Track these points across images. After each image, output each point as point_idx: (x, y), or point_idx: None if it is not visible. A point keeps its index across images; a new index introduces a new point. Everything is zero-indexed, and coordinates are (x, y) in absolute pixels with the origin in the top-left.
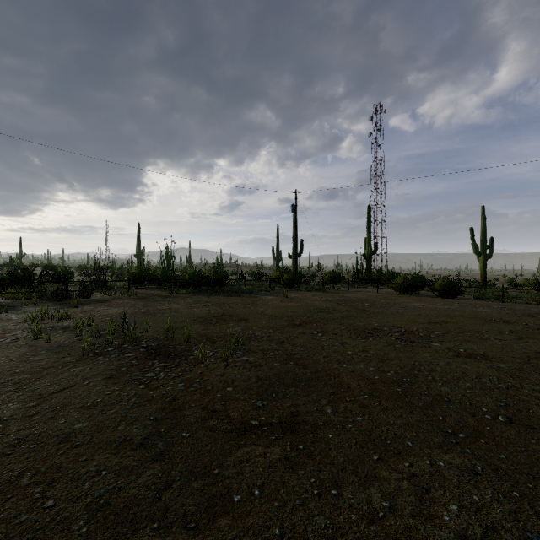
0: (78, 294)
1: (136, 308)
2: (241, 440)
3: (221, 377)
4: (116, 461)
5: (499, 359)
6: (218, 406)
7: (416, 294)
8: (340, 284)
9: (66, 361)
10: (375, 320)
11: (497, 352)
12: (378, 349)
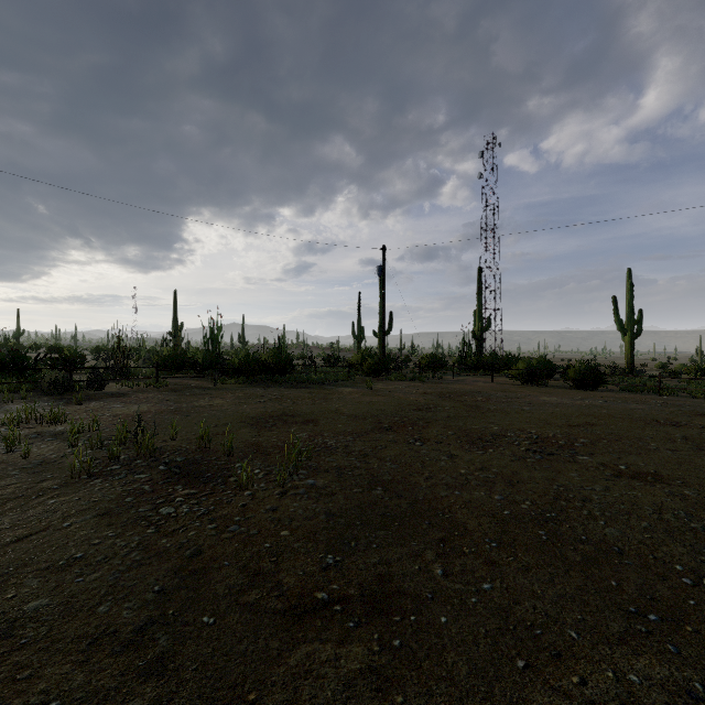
0: (85, 386)
1: (163, 405)
2: (298, 631)
3: (273, 513)
4: (80, 681)
5: (679, 480)
6: (264, 564)
7: (543, 384)
8: (442, 372)
9: (44, 487)
10: (493, 421)
11: (673, 470)
12: (503, 466)
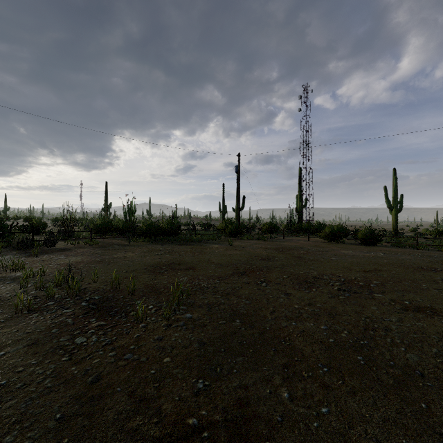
0: (43, 244)
1: (93, 257)
2: None
3: (159, 342)
4: None
5: None
6: (149, 390)
7: (341, 242)
8: (276, 234)
9: None
10: (313, 268)
11: (442, 304)
12: (324, 302)
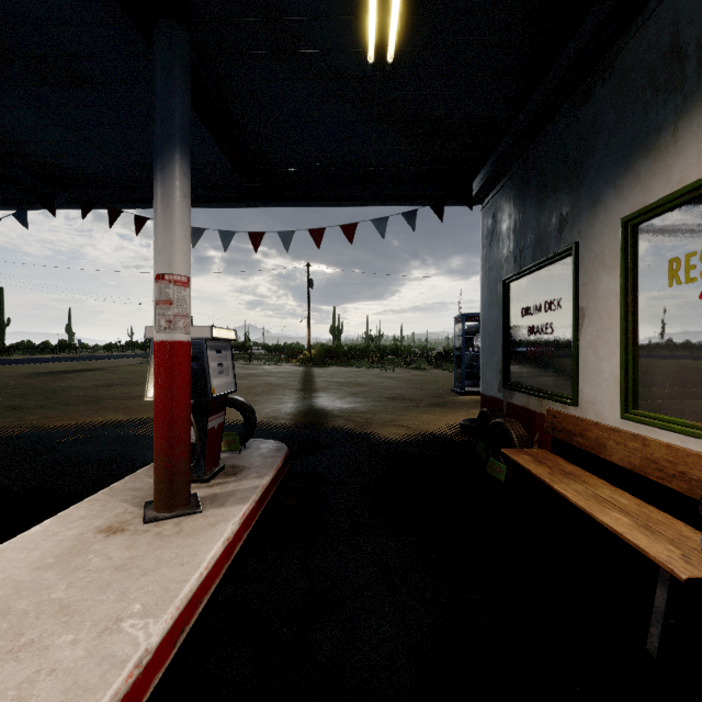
0: None
1: None
2: None
3: None
4: None
5: None
6: None
7: None
8: None
9: None
10: None
11: None
12: None
